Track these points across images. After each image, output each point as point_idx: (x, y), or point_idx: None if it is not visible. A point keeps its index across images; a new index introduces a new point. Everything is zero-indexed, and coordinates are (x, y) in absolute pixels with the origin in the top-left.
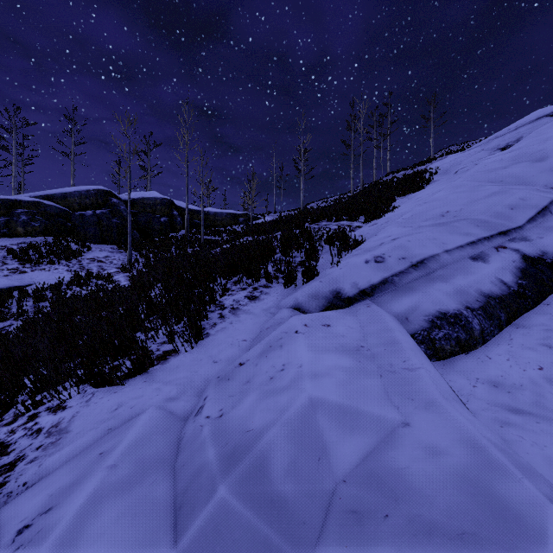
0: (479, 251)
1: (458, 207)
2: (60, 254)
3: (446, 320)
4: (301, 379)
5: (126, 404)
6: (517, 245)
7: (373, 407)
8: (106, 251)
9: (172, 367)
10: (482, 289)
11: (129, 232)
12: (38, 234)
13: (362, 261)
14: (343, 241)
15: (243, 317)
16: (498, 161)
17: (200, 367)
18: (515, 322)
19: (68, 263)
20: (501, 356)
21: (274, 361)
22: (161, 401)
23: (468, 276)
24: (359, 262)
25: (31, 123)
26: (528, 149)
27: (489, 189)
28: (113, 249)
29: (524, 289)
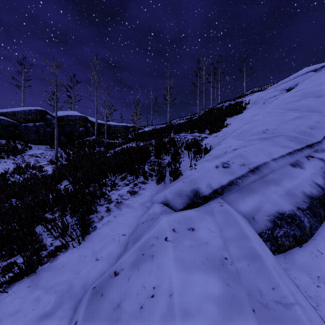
0: (295, 159)
1: (274, 126)
2: (8, 152)
3: (284, 220)
4: (171, 321)
5: None
6: (320, 155)
7: None
8: (42, 150)
9: (58, 266)
10: (305, 190)
11: (56, 138)
12: None
13: (213, 166)
14: (197, 148)
15: (124, 211)
16: (291, 96)
17: (82, 266)
18: None
19: (14, 158)
20: None
21: (145, 279)
22: (34, 319)
23: (293, 180)
24: (211, 167)
25: None
26: (311, 89)
27: (292, 115)
28: (47, 148)
29: None
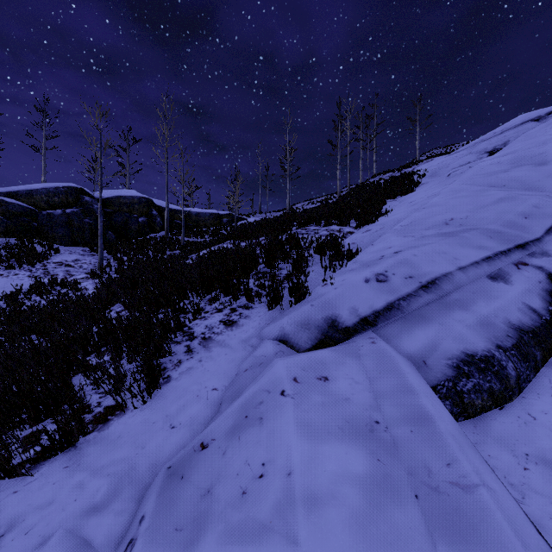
0: (496, 269)
1: (463, 214)
2: (21, 257)
3: (475, 366)
4: (290, 510)
5: (21, 524)
6: (539, 262)
7: None
8: (77, 254)
9: (111, 437)
10: (510, 318)
11: (100, 234)
12: None
13: (361, 279)
14: (335, 251)
15: (216, 352)
16: (495, 164)
17: (149, 438)
18: (551, 361)
19: (31, 268)
20: (548, 415)
21: (249, 452)
22: (77, 514)
23: (491, 302)
24: (358, 280)
25: None
26: (527, 152)
27: (495, 194)
28: (85, 251)
29: None
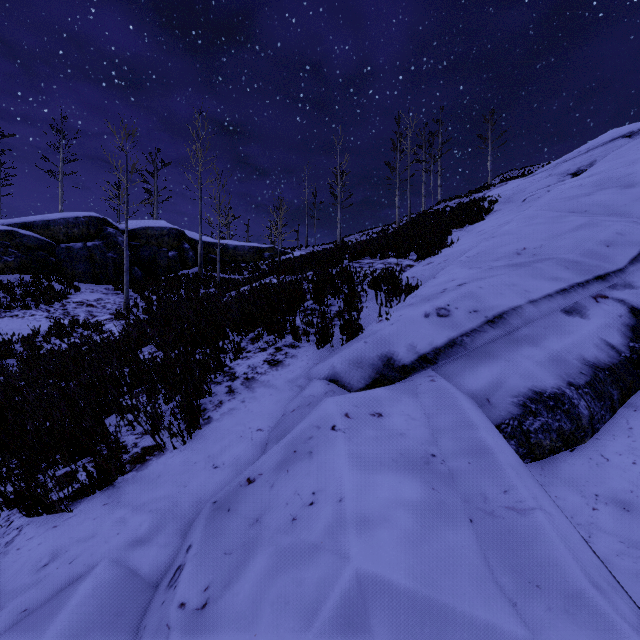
0: (572, 302)
1: (537, 243)
2: (38, 296)
3: (543, 404)
4: (341, 531)
5: (64, 554)
6: (620, 294)
7: (471, 603)
8: (99, 293)
9: (151, 476)
10: (585, 355)
11: (126, 270)
12: (12, 271)
13: (420, 314)
14: (392, 285)
15: (260, 392)
16: (576, 186)
17: (191, 477)
18: (630, 402)
19: (49, 308)
20: (623, 456)
21: (299, 483)
22: (121, 546)
23: (565, 338)
24: (417, 315)
25: (8, 135)
26: (614, 173)
27: (574, 221)
28: (108, 290)
29: (639, 355)
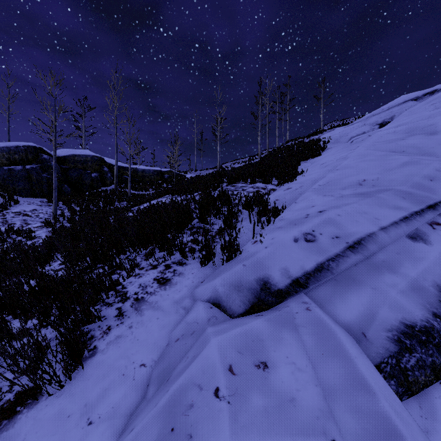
0: (414, 228)
1: (374, 176)
2: None
3: (416, 339)
4: None
5: None
6: None
7: None
8: (35, 205)
9: None
10: (438, 281)
11: (54, 188)
12: None
13: (290, 239)
14: (262, 207)
15: (147, 315)
16: (391, 133)
17: None
18: None
19: None
20: None
21: None
22: None
23: (417, 264)
24: (287, 240)
25: None
26: (418, 124)
27: (399, 159)
28: (42, 202)
29: None
